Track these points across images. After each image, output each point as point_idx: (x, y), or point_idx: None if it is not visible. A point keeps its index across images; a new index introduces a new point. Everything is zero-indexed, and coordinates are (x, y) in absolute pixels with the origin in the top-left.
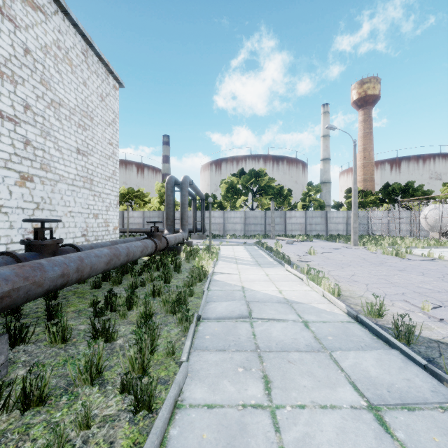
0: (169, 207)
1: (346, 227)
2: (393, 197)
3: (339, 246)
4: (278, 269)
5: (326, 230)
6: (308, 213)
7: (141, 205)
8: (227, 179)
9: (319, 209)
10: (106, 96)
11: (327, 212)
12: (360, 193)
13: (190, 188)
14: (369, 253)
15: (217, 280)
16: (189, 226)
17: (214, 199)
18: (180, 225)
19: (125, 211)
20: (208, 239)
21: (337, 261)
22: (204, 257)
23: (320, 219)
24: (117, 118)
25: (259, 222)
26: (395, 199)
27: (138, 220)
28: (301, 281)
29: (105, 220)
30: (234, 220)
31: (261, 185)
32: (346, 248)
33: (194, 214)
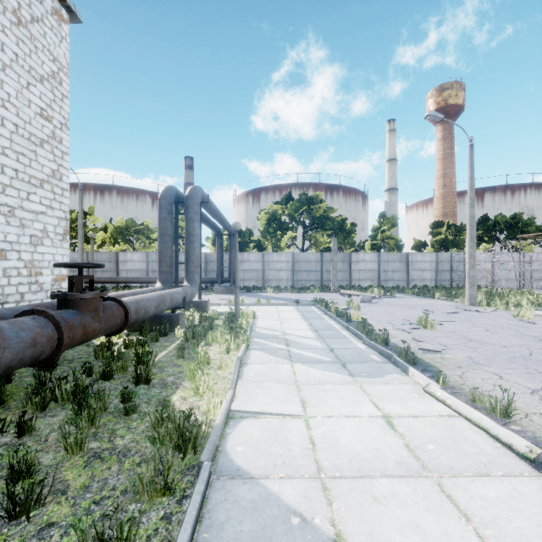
0: (165, 240)
1: (434, 276)
2: (494, 234)
3: (448, 307)
4: (397, 383)
5: (407, 280)
6: (382, 255)
7: (146, 244)
8: (267, 209)
9: (396, 250)
10: (33, 22)
11: (408, 254)
12: (452, 228)
13: (208, 212)
14: (525, 324)
15: (235, 467)
16: (213, 274)
17: (249, 235)
18: (185, 272)
19: (120, 252)
20: (240, 292)
21: (500, 348)
22: (219, 341)
23: (398, 264)
24: (66, 75)
25: (313, 268)
26: (497, 237)
27: (140, 266)
28: (536, 476)
29: (28, 262)
30: (277, 266)
31: (316, 216)
32: (464, 310)
33: (218, 256)
